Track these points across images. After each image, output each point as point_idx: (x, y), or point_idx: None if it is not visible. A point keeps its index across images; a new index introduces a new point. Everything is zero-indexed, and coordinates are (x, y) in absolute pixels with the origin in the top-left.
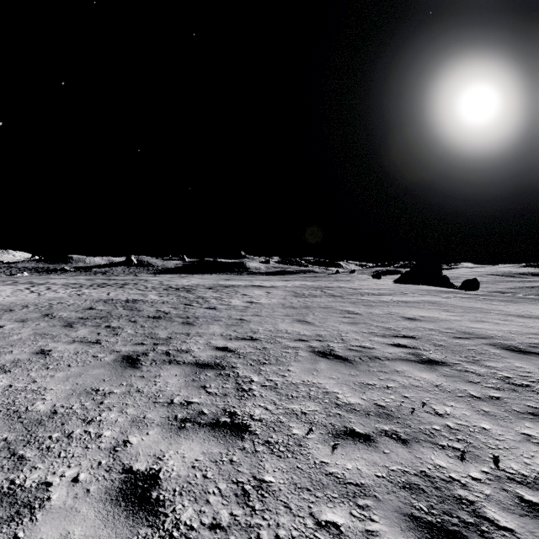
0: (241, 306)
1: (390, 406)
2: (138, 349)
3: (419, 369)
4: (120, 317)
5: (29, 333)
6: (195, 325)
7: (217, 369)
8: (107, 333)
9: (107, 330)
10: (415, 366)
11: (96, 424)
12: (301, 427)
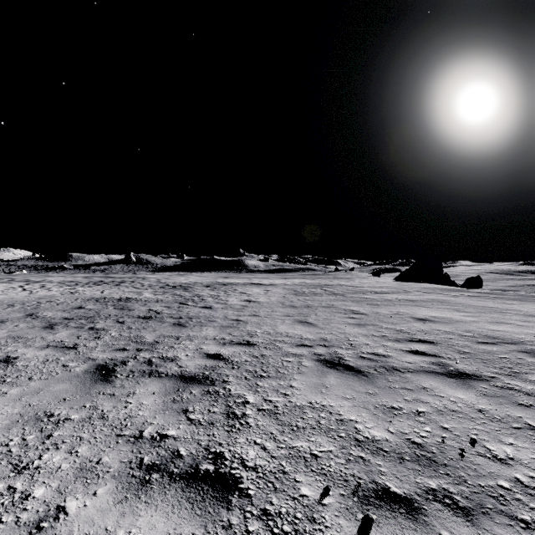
0: (238, 306)
1: (429, 444)
2: (117, 356)
3: (451, 385)
4: (107, 318)
5: (2, 336)
6: (187, 327)
7: (205, 384)
8: (88, 335)
9: (89, 332)
10: (445, 381)
11: (29, 475)
12: (313, 482)
